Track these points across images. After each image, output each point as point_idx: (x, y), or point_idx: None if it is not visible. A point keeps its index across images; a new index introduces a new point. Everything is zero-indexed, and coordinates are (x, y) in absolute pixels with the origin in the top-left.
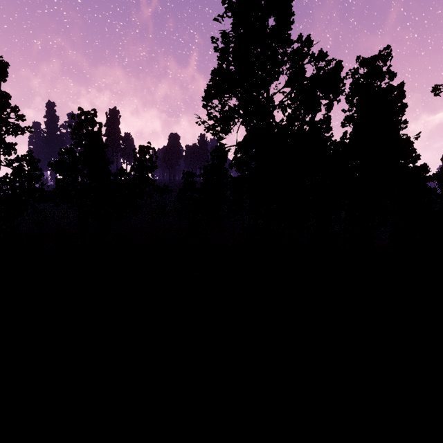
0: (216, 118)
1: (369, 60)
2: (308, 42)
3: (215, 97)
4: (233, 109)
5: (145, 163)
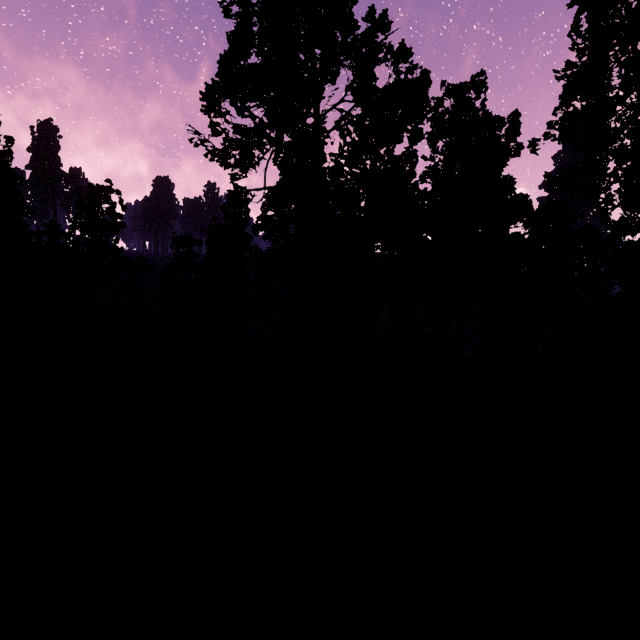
0: (227, 134)
1: (458, 88)
2: (384, 22)
3: (225, 96)
4: (259, 126)
5: (101, 215)
